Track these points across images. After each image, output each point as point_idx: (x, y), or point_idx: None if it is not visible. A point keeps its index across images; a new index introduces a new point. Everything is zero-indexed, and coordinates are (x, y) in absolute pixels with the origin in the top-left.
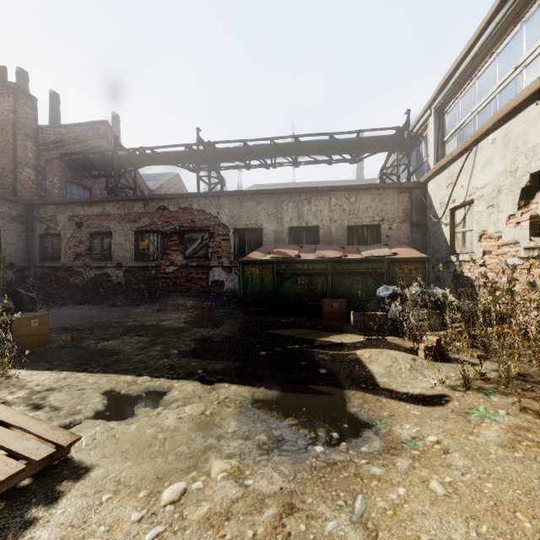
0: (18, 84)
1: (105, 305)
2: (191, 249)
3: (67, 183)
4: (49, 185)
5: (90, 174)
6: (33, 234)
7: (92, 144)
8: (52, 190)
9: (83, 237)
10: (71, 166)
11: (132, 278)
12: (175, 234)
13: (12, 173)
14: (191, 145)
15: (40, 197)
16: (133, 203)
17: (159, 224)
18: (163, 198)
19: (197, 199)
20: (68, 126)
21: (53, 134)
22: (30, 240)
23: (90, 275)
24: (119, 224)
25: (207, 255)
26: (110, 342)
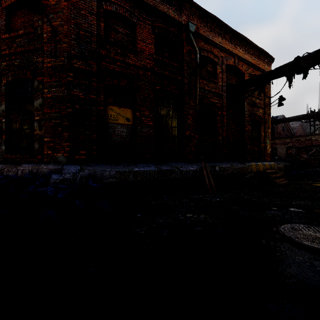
0: None
1: None
2: (310, 153)
3: None
4: None
5: None
6: None
7: None
8: None
9: None
10: None
11: None
12: (303, 148)
13: None
14: (307, 114)
15: None
16: (285, 139)
17: (296, 145)
18: (298, 137)
19: (313, 136)
20: None
21: None
22: None
23: None
24: (279, 146)
25: (318, 154)
26: None
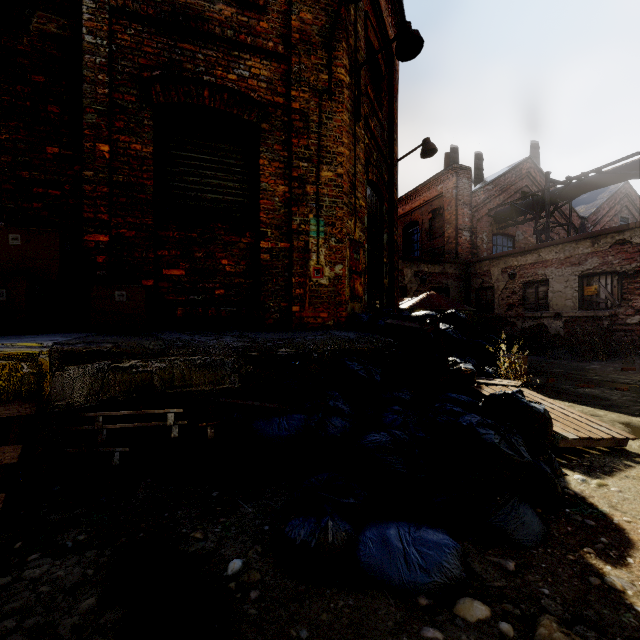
0: (451, 161)
1: (548, 357)
2: None
3: (492, 236)
4: (479, 242)
5: (516, 221)
6: (470, 289)
7: (514, 189)
8: (481, 246)
9: (515, 288)
10: (496, 219)
11: (578, 330)
12: None
13: (454, 239)
14: None
15: (472, 254)
16: (576, 244)
17: (615, 264)
18: (621, 230)
19: None
20: (494, 180)
21: (482, 194)
22: (468, 294)
23: (523, 325)
24: (557, 270)
25: None
26: (590, 390)
